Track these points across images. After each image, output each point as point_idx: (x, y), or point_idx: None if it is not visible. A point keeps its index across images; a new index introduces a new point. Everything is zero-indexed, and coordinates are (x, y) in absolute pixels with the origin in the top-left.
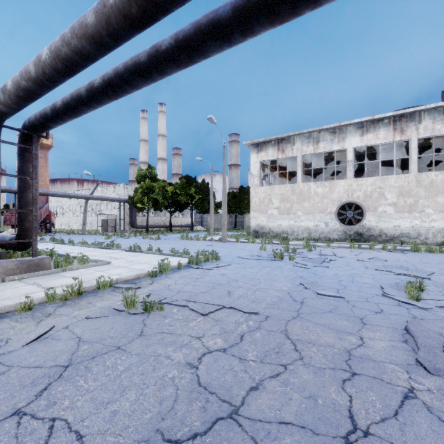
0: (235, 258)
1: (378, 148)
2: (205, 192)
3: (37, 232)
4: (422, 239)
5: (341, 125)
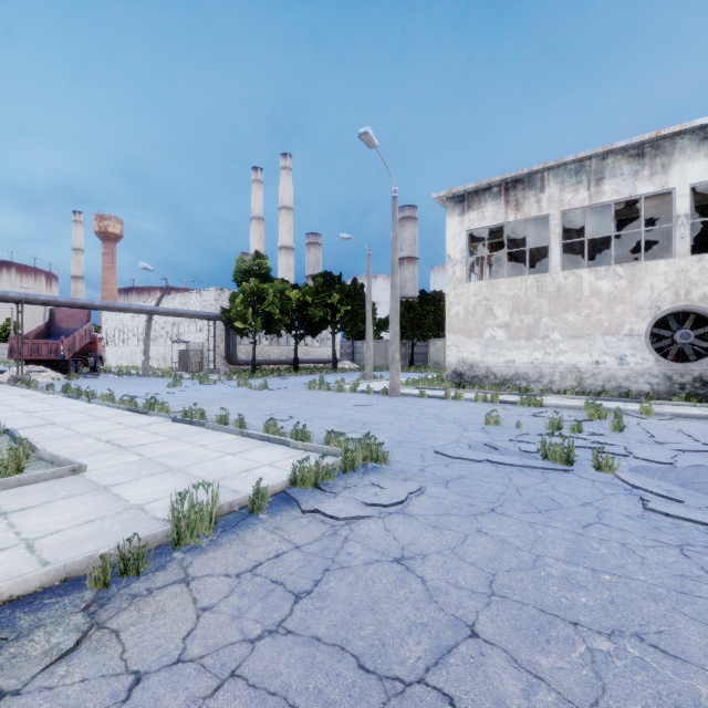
0: (429, 454)
1: None
2: (358, 301)
3: None
4: None
5: (661, 135)
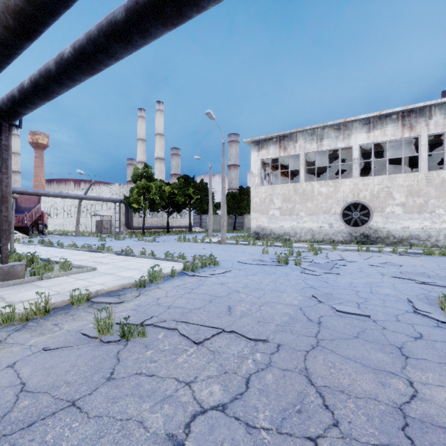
0: (235, 263)
1: (384, 145)
2: (204, 192)
3: (9, 235)
4: (433, 241)
5: (347, 121)
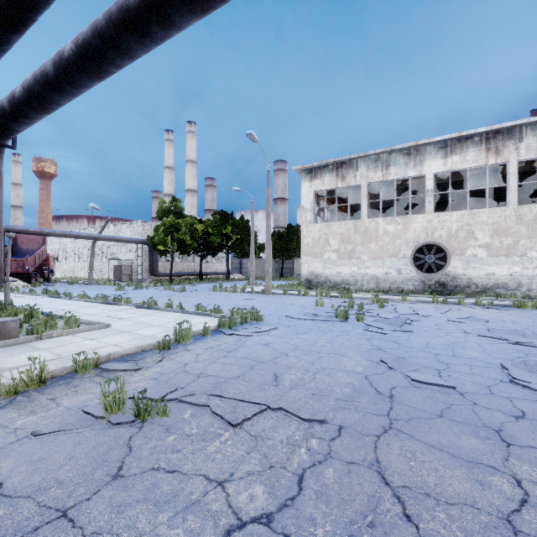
0: (283, 318)
1: (464, 174)
2: (245, 231)
3: (0, 284)
4: (524, 291)
5: (418, 144)
